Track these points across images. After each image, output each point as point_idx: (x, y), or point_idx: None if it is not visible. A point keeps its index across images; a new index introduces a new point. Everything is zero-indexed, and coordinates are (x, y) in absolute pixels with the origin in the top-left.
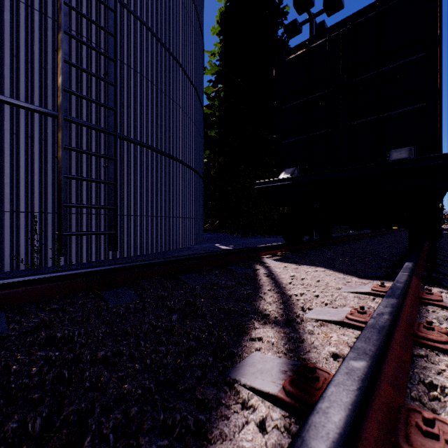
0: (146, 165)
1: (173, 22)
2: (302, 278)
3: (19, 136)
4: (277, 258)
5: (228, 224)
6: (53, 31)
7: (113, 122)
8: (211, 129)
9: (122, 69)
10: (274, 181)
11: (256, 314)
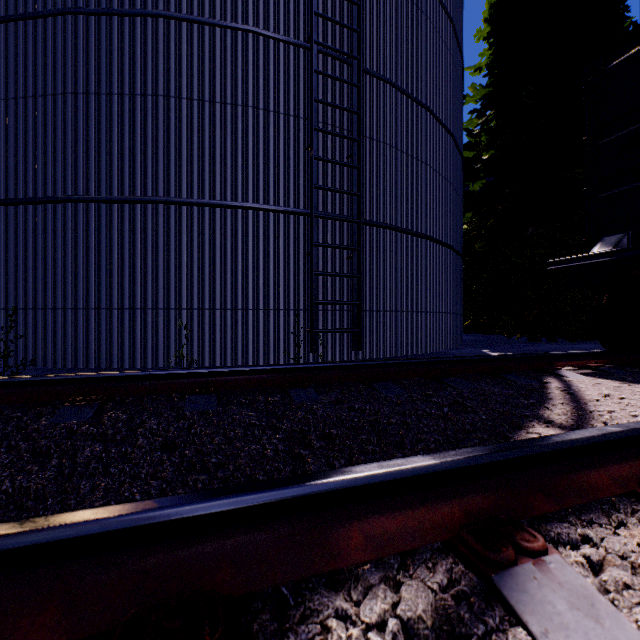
0: (390, 250)
1: (421, 60)
2: (620, 397)
3: (280, 240)
4: (586, 372)
5: (503, 321)
6: (304, 131)
7: (357, 208)
8: (473, 180)
9: (364, 145)
10: (580, 258)
11: (537, 418)
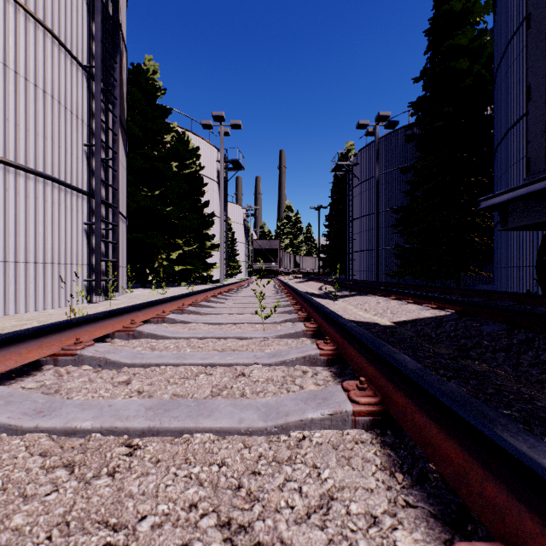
0: None
1: None
2: None
3: None
4: None
5: None
6: None
7: None
8: None
9: None
10: None
11: None
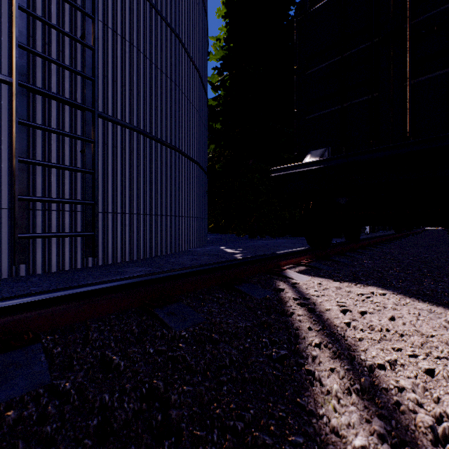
0: (137, 153)
1: None
2: (364, 313)
3: None
4: (303, 269)
5: (235, 224)
6: None
7: (92, 95)
8: (216, 121)
9: (106, 34)
10: (296, 166)
11: None
